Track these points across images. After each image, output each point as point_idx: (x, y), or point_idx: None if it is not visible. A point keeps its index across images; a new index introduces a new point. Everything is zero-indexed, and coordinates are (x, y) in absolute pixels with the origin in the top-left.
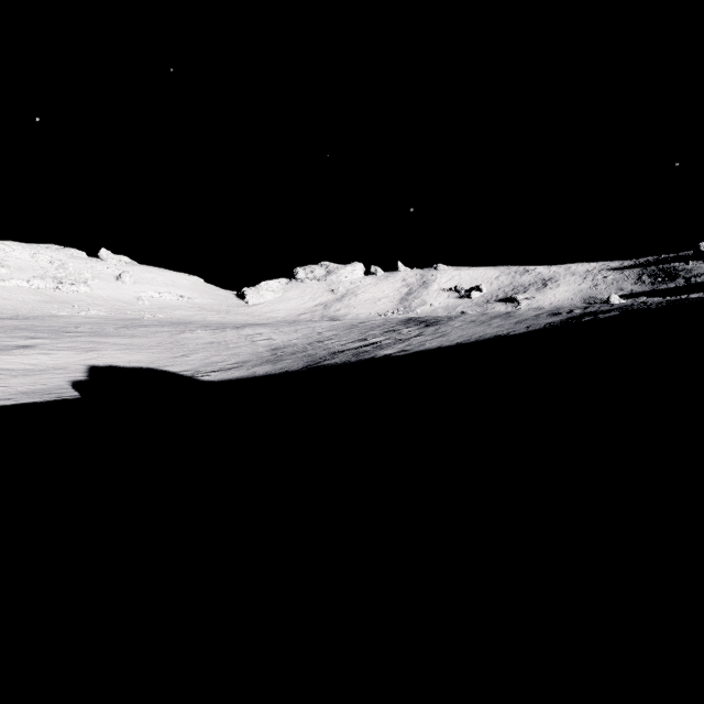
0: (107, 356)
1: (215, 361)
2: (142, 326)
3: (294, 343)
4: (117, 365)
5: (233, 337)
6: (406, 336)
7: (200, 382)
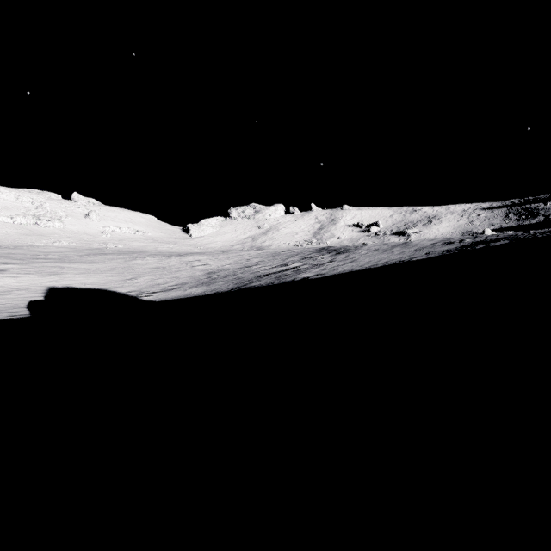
0: (66, 279)
1: (158, 283)
2: (102, 254)
3: (226, 268)
4: (73, 287)
5: (176, 263)
6: (321, 261)
7: (142, 301)
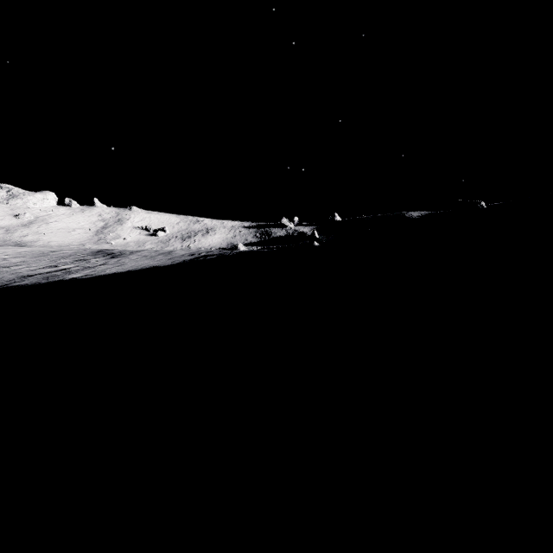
0: None
1: None
2: None
3: None
4: None
5: None
6: (93, 264)
7: None
